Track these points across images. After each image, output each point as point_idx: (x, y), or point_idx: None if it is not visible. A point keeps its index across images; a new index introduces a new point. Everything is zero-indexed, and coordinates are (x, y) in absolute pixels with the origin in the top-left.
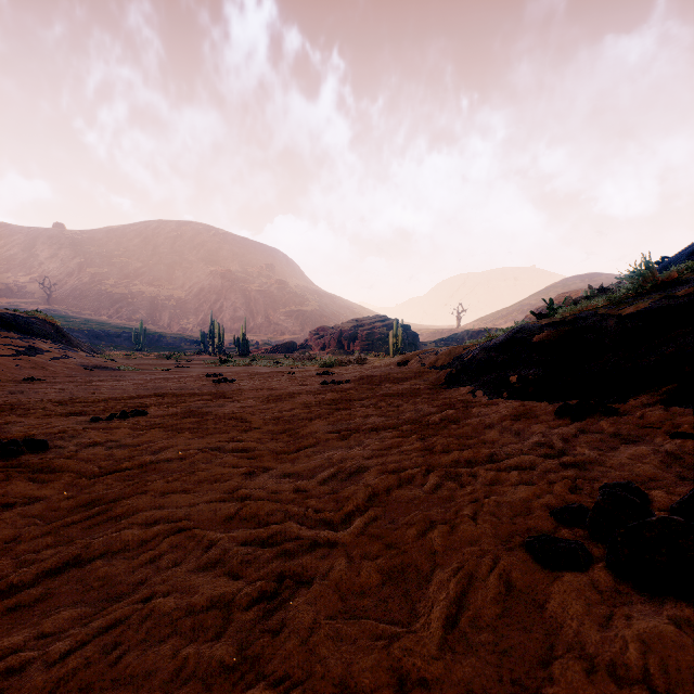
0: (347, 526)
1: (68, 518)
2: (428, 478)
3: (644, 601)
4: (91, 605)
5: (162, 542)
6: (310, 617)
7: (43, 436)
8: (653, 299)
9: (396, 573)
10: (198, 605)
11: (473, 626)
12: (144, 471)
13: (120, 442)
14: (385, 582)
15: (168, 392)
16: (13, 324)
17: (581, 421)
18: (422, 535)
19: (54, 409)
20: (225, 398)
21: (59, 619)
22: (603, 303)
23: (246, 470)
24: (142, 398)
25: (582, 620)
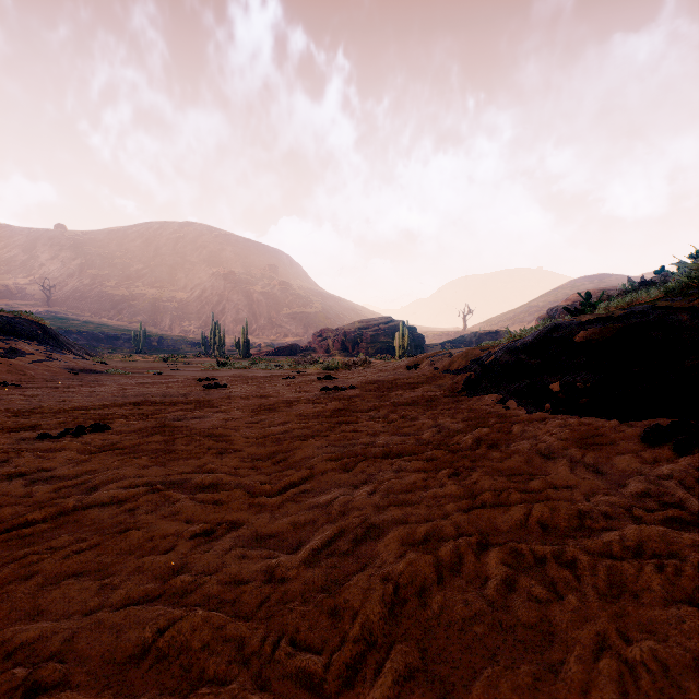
0: None
1: None
2: (489, 566)
3: None
4: None
5: None
6: None
7: None
8: None
9: None
10: None
11: None
12: (59, 525)
13: (53, 473)
14: None
15: (148, 399)
16: None
17: (691, 453)
18: None
19: (4, 421)
20: (209, 408)
21: None
22: (656, 295)
23: (202, 528)
24: (115, 407)
25: None
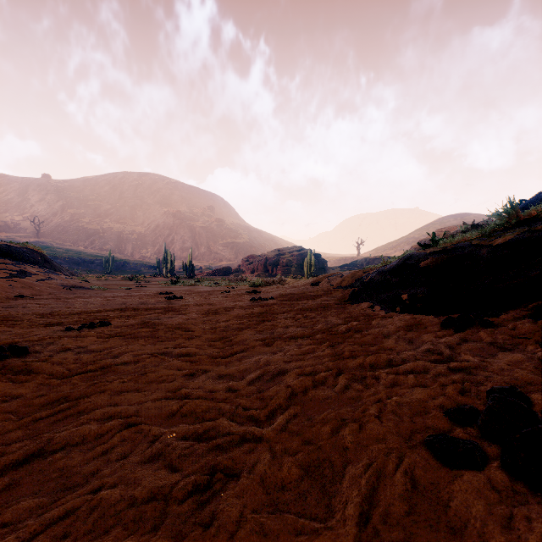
0: (271, 422)
1: (37, 414)
2: (338, 380)
3: (540, 501)
4: (48, 495)
5: (114, 436)
6: (238, 511)
7: (26, 343)
8: (518, 232)
9: (313, 467)
10: (140, 497)
11: (384, 523)
12: (105, 372)
13: (87, 348)
14: (304, 477)
15: (129, 306)
16: (8, 253)
17: (463, 331)
18: (335, 432)
19: (37, 320)
20: (173, 312)
21: (18, 509)
22: (476, 235)
23: (188, 372)
24: (108, 312)
25: (485, 521)
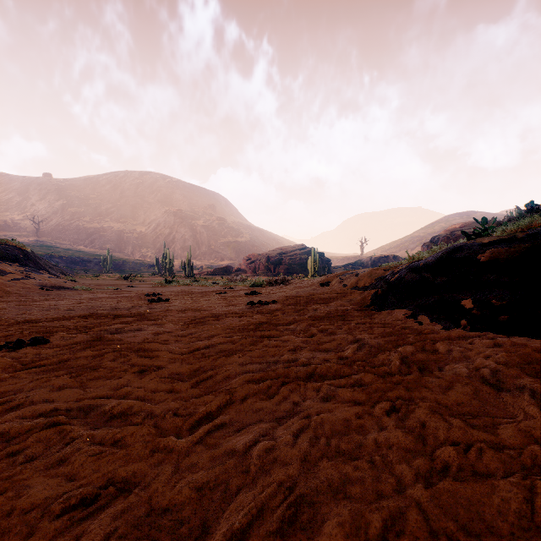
0: None
1: None
2: None
3: None
4: None
5: None
6: None
7: None
8: None
9: None
10: None
11: None
12: None
13: None
14: None
15: (96, 312)
16: None
17: None
18: None
19: None
20: (147, 320)
21: None
22: None
23: (79, 496)
24: (64, 320)
25: None
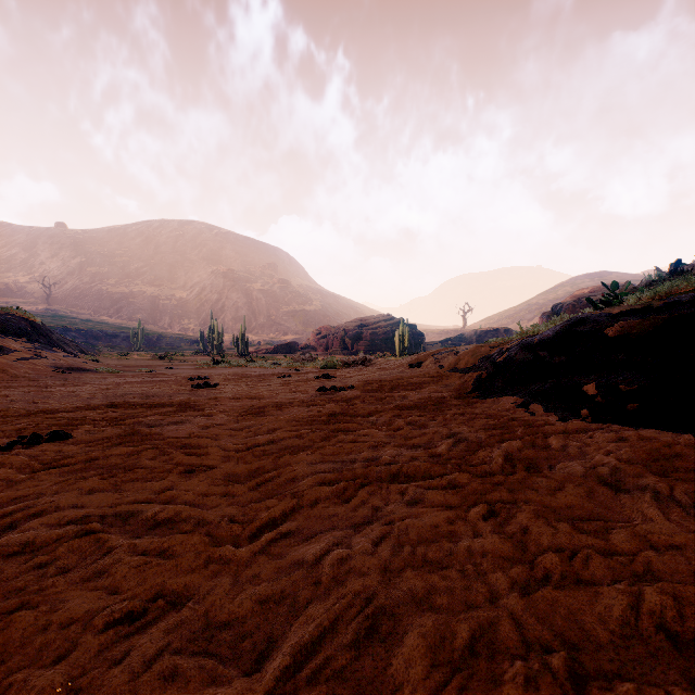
0: None
1: None
2: None
3: None
4: None
5: None
6: None
7: None
8: None
9: None
10: None
11: None
12: None
13: None
14: None
15: (128, 400)
16: None
17: None
18: None
19: None
20: (192, 411)
21: None
22: None
23: (124, 609)
24: (88, 410)
25: None
